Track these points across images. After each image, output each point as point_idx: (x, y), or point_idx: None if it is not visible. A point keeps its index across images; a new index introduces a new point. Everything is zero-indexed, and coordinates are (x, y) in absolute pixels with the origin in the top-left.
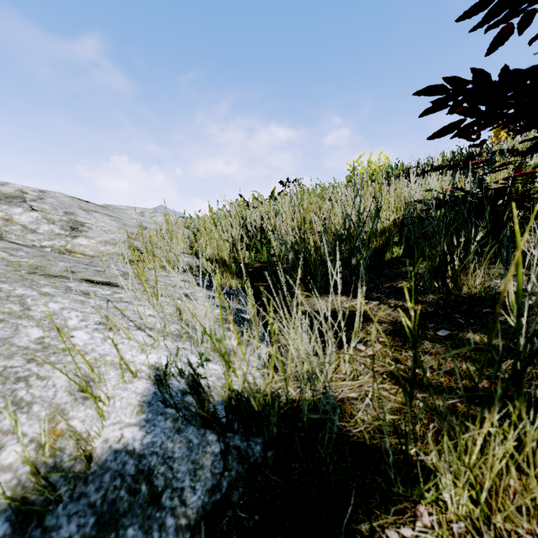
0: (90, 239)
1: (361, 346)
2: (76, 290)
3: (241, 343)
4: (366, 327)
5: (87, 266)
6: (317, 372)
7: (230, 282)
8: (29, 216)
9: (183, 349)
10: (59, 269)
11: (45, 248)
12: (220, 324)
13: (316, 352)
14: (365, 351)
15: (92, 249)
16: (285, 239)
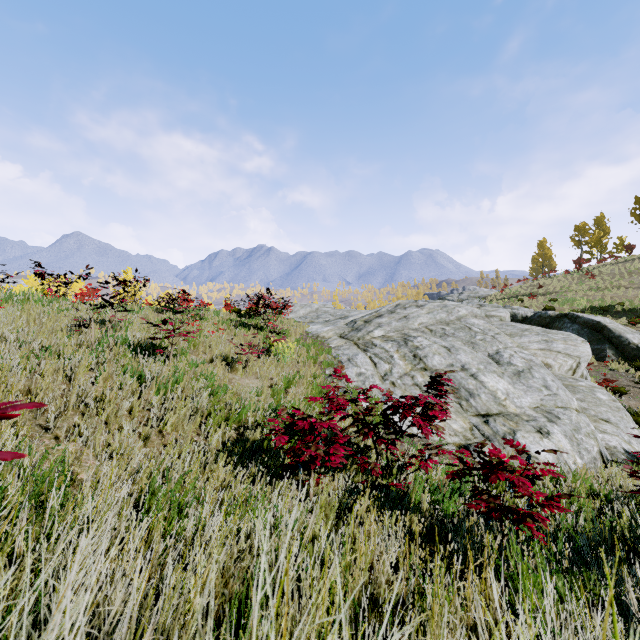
0: None
1: None
2: None
3: None
4: None
5: None
6: None
7: None
8: None
9: None
10: None
11: None
12: None
13: None
14: None
15: None
16: None
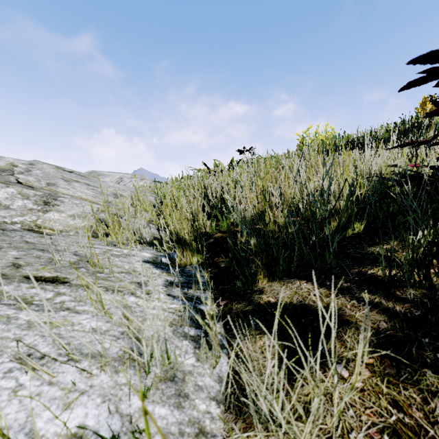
0: (61, 213)
1: (343, 370)
2: (10, 297)
3: (198, 357)
4: (342, 335)
5: (40, 253)
6: (295, 433)
7: (191, 259)
8: (4, 192)
9: (124, 385)
10: (2, 264)
11: (16, 224)
12: (175, 329)
13: (287, 375)
14: (349, 381)
15: (61, 223)
16: (244, 210)
